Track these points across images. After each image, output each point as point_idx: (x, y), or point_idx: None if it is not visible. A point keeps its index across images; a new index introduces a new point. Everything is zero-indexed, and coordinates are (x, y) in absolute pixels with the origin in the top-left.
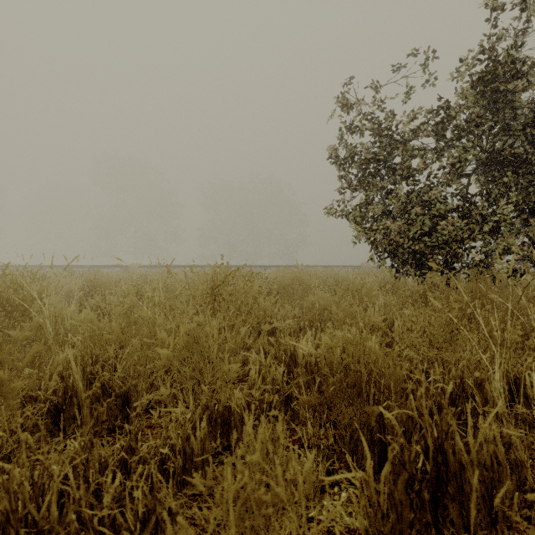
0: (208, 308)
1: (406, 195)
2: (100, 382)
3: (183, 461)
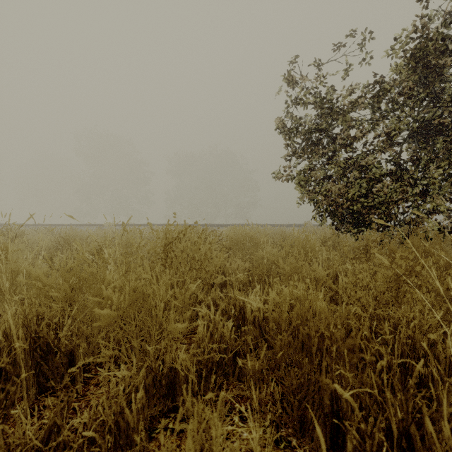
0: (160, 264)
1: (345, 161)
2: (45, 341)
3: (117, 436)
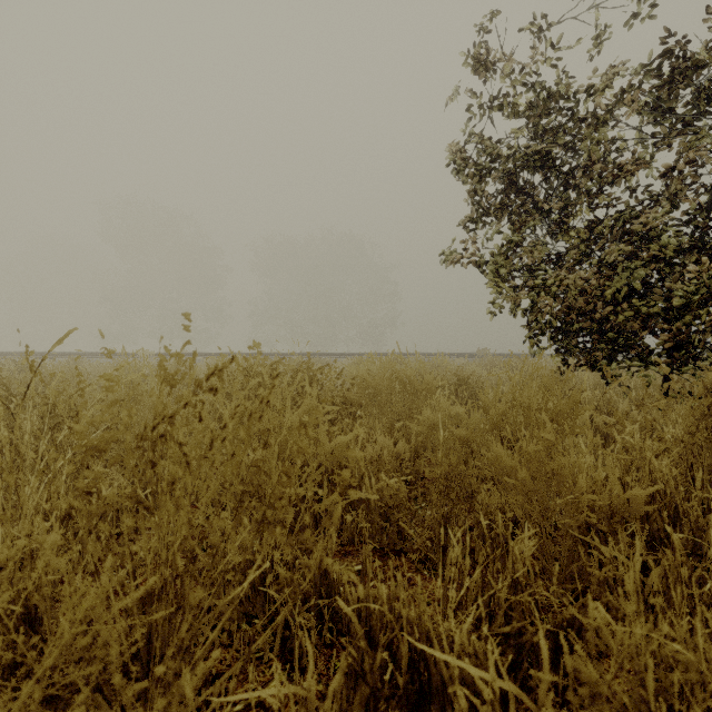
0: (124, 498)
1: (589, 226)
2: None
3: None
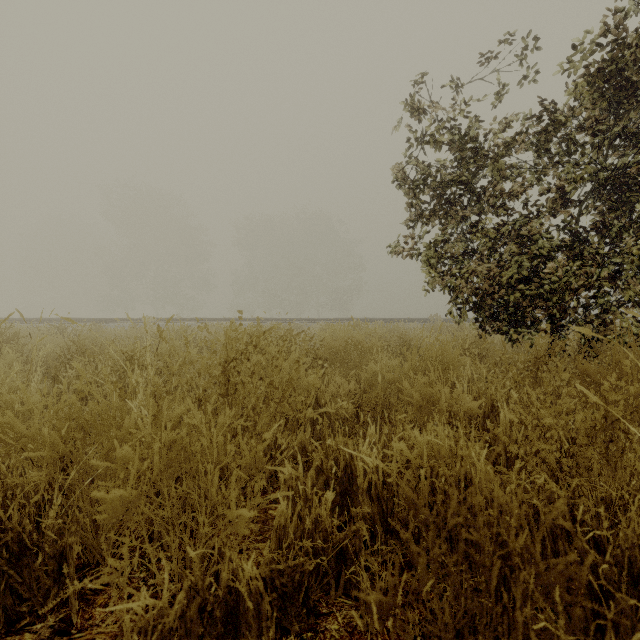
0: (217, 394)
1: (496, 228)
2: (16, 535)
3: None
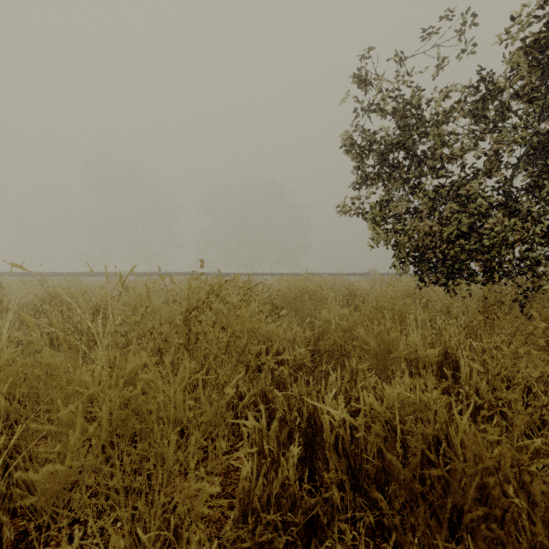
0: (178, 344)
1: (435, 189)
2: None
3: None
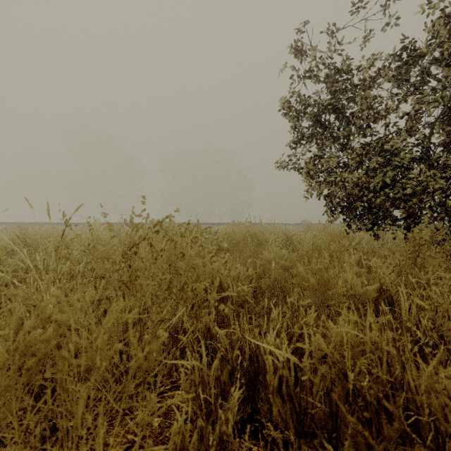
0: (117, 281)
1: (362, 147)
2: None
3: None
